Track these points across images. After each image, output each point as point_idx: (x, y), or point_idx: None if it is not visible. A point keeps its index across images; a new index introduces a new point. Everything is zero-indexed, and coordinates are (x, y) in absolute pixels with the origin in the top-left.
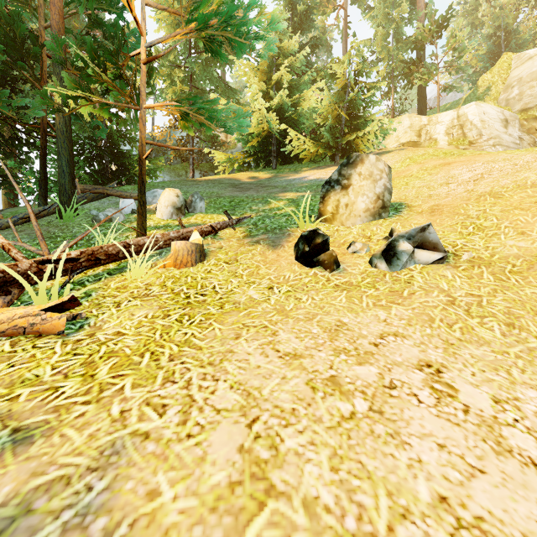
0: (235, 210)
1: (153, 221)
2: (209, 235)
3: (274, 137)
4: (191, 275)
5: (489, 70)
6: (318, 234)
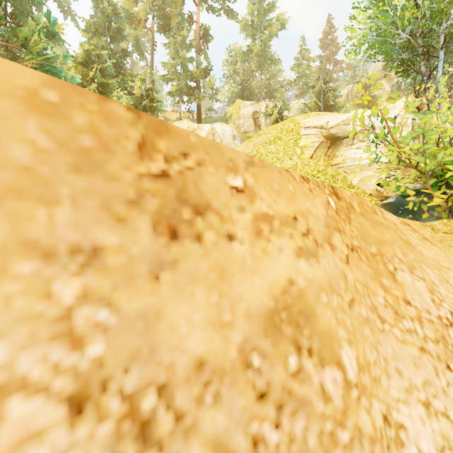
0: None
1: None
2: None
3: None
4: None
5: (232, 105)
6: None
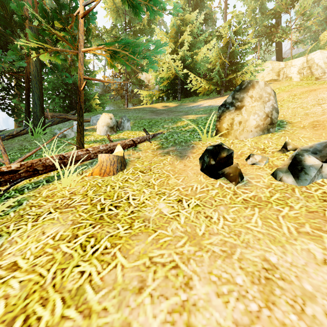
0: (152, 128)
1: (93, 136)
2: (131, 147)
3: (179, 79)
4: (111, 184)
5: None
6: (223, 149)
